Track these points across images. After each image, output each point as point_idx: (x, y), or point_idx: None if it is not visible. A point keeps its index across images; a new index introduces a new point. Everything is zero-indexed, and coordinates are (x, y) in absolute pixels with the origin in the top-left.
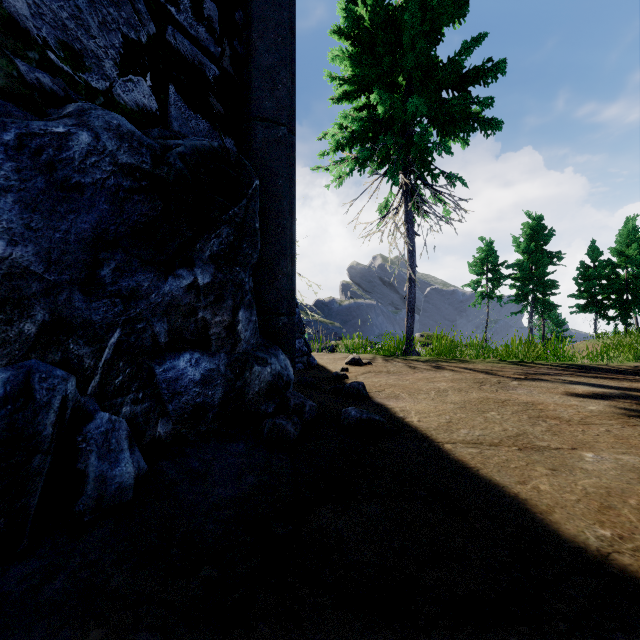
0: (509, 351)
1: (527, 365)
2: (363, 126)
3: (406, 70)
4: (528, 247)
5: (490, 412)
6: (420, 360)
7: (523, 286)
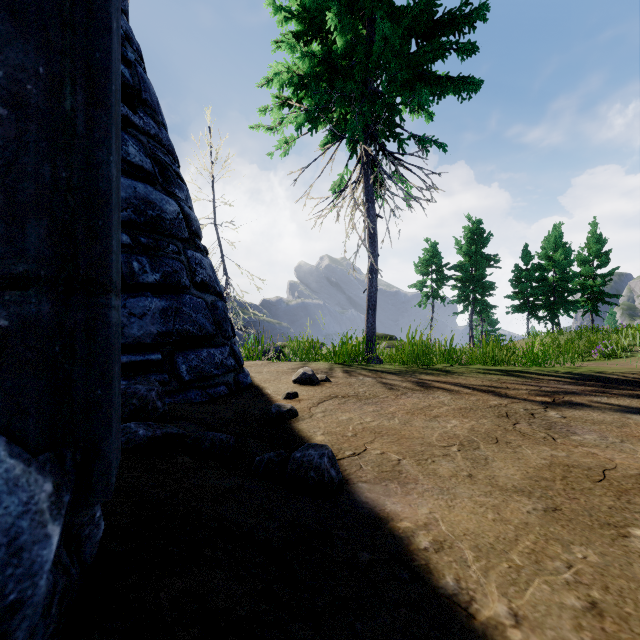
0: (485, 355)
1: (527, 376)
2: (315, 70)
3: (368, 7)
4: (469, 249)
5: (630, 529)
6: (391, 371)
7: (465, 287)
